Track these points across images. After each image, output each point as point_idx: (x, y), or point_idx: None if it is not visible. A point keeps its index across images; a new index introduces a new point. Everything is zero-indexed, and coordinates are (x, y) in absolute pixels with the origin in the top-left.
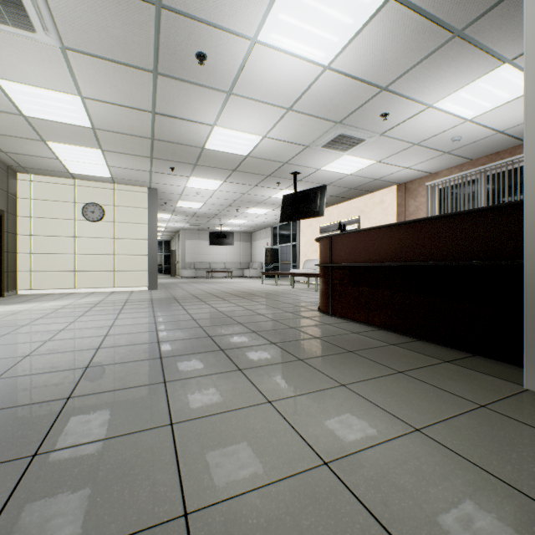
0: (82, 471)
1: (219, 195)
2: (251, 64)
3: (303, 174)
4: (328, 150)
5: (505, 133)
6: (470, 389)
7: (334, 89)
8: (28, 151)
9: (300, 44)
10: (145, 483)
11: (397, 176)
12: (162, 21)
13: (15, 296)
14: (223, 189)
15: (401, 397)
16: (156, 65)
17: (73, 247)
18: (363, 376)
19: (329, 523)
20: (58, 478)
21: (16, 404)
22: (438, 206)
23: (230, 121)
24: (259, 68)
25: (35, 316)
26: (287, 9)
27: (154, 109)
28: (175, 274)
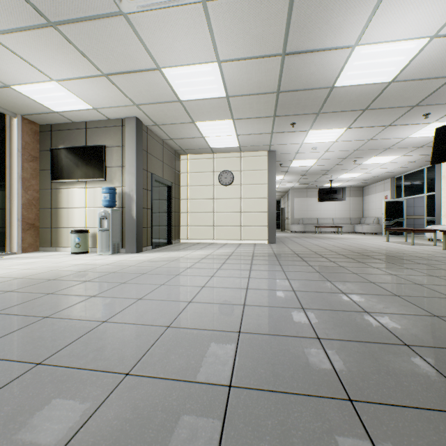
0: None
1: (336, 146)
2: None
3: None
4: None
5: None
6: None
7: None
8: (185, 135)
9: None
10: None
11: None
12: None
13: (178, 243)
14: (343, 138)
15: None
16: None
17: (212, 207)
18: None
19: None
20: None
21: None
22: None
23: (381, 28)
24: None
25: (186, 265)
26: None
27: (284, 50)
28: (284, 229)
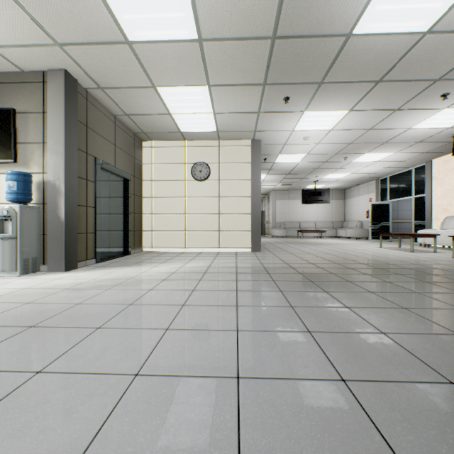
0: None
1: (331, 137)
2: None
3: None
4: None
5: None
6: None
7: None
8: (144, 109)
9: None
10: None
11: None
12: None
13: (139, 253)
14: (341, 126)
15: None
16: None
17: (183, 207)
18: None
19: None
20: None
21: None
22: None
23: None
24: None
25: (129, 296)
26: None
27: None
28: (265, 233)
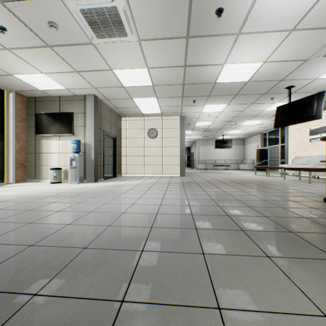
0: None
1: (223, 114)
2: (259, 1)
3: (297, 86)
4: None
5: None
6: None
7: None
8: (125, 105)
9: None
10: None
11: None
12: None
13: (121, 177)
14: (226, 110)
15: None
16: (188, 31)
17: (143, 152)
18: None
19: None
20: None
21: (116, 247)
22: None
23: (236, 57)
24: (267, 2)
25: (127, 188)
26: None
27: (185, 64)
28: (193, 167)
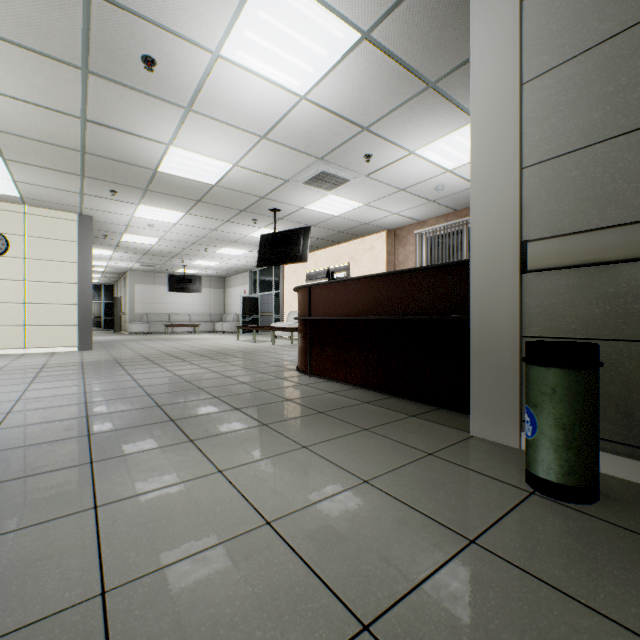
0: None
1: (180, 229)
2: (214, 80)
3: (285, 211)
4: (311, 187)
5: None
6: (424, 440)
7: (313, 121)
8: None
9: (271, 68)
10: (55, 571)
11: (386, 222)
12: (93, 10)
13: None
14: (185, 222)
15: (360, 453)
16: (86, 61)
17: None
18: (327, 436)
19: (260, 574)
20: None
21: None
22: (426, 256)
23: (190, 142)
24: (224, 87)
25: None
26: (255, 28)
27: (84, 115)
28: (121, 329)
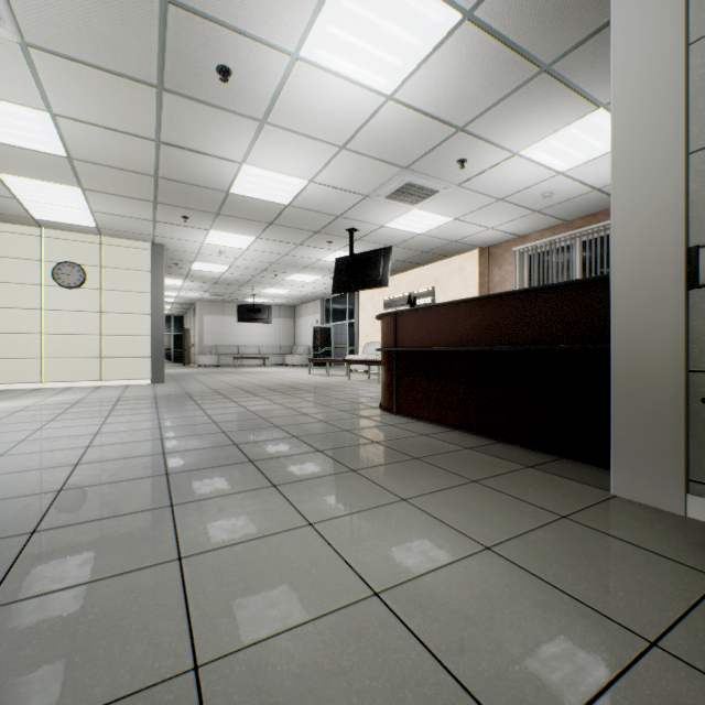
0: (53, 625)
1: (251, 255)
2: (291, 87)
3: (362, 231)
4: (394, 202)
5: (602, 191)
6: (552, 499)
7: (400, 125)
8: None
9: (355, 66)
10: (143, 634)
11: (479, 238)
12: (169, 20)
13: None
14: (256, 248)
15: (473, 511)
16: (162, 78)
17: (38, 324)
18: (429, 488)
19: (376, 662)
20: (19, 637)
21: None
22: (527, 276)
23: (264, 159)
24: (302, 93)
25: None
26: (338, 20)
27: (158, 137)
28: (190, 362)
